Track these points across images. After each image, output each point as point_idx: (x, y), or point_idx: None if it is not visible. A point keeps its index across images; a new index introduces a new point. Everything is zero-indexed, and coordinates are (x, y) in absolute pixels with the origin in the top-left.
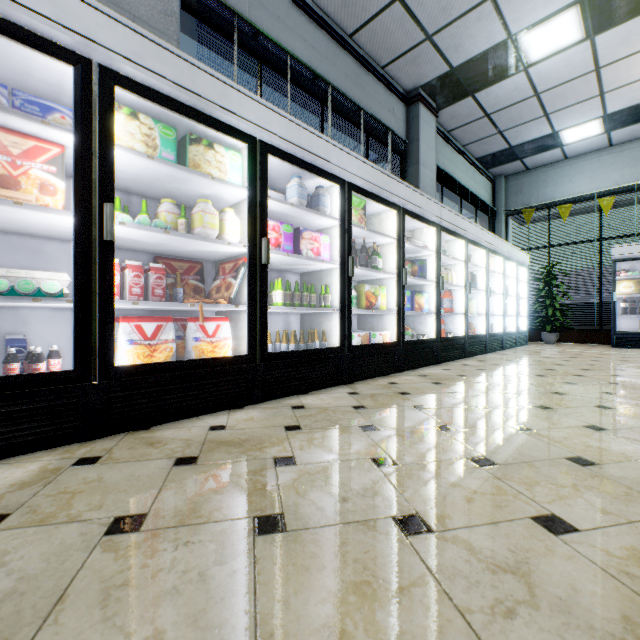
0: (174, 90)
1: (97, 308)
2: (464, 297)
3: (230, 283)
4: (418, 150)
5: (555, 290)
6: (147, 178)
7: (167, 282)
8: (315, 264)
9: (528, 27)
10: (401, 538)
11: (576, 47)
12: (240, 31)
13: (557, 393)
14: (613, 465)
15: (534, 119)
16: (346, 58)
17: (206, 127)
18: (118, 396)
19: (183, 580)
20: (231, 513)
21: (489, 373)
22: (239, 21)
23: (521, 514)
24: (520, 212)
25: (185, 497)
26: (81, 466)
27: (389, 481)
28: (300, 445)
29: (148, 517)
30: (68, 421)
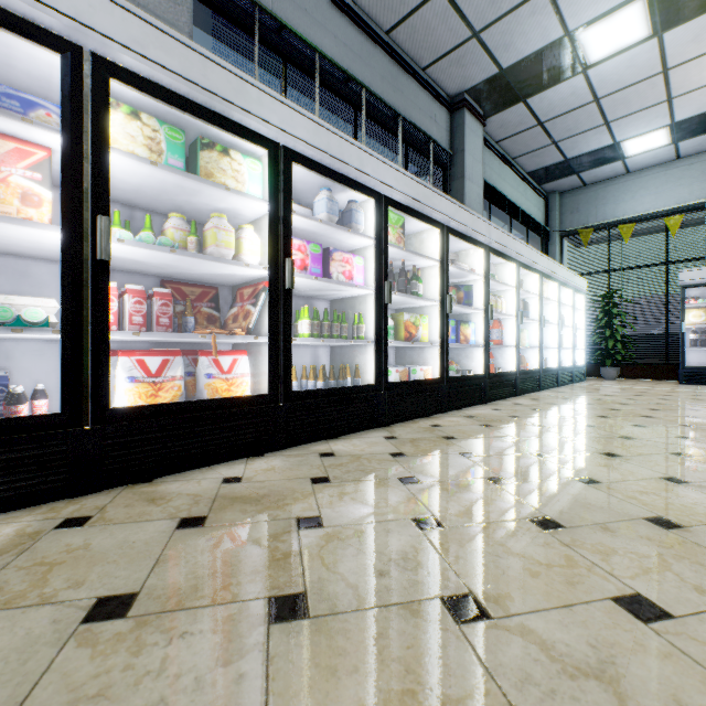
0: (182, 85)
1: (89, 340)
2: (515, 327)
3: (249, 311)
4: (463, 162)
5: (616, 320)
6: (151, 189)
7: (176, 310)
8: (347, 289)
9: (588, 22)
10: (452, 627)
11: (642, 45)
12: (262, 24)
13: (625, 437)
14: (703, 528)
15: (593, 128)
16: (382, 58)
17: (220, 130)
18: (115, 443)
19: (175, 688)
20: (242, 592)
21: (545, 414)
22: (260, 13)
23: (599, 594)
24: (576, 233)
25: (187, 570)
26: (66, 529)
27: (435, 549)
28: (328, 502)
29: (139, 598)
30: (54, 473)
